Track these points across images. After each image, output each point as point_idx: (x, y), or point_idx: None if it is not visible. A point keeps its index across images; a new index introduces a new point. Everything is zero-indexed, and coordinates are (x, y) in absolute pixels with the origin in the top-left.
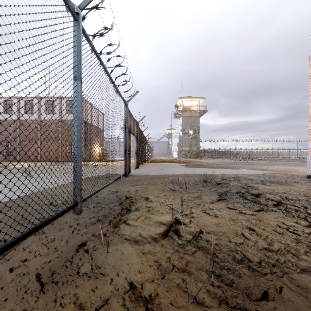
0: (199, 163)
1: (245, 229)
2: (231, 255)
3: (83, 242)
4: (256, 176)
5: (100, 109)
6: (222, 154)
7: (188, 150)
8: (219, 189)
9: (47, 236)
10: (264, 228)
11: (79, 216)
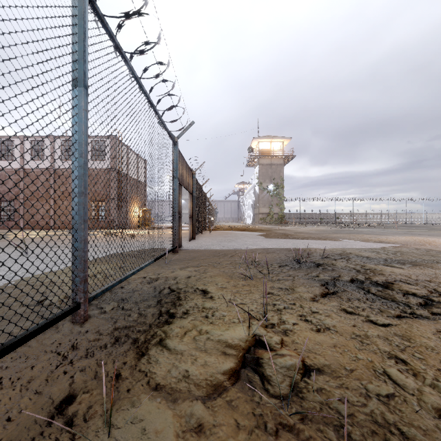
0: (284, 232)
1: (388, 359)
2: (379, 436)
3: (70, 395)
4: (374, 251)
5: (127, 143)
6: (315, 218)
7: (267, 213)
8: (321, 274)
9: (3, 379)
10: (424, 358)
11: (81, 330)
